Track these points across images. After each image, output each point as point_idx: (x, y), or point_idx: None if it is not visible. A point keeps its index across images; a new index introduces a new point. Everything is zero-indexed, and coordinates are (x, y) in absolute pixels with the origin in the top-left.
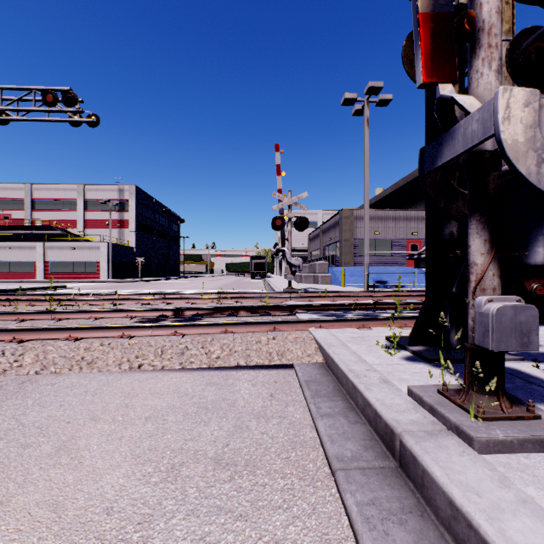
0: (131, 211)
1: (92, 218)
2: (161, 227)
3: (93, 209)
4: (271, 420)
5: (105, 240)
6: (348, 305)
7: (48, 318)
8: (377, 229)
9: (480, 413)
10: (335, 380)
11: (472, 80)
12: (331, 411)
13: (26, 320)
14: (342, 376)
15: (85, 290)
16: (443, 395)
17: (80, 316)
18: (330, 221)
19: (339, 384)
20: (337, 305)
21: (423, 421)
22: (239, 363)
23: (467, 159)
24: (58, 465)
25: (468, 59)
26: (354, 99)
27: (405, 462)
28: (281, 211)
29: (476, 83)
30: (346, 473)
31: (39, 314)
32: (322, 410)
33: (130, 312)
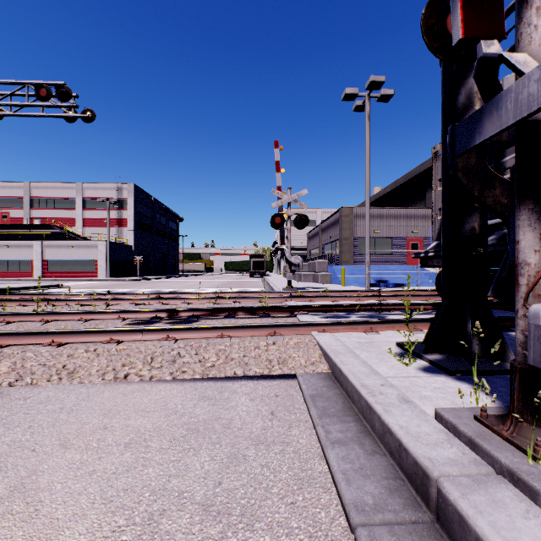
0: (129, 209)
1: (90, 217)
2: (160, 225)
3: (92, 207)
4: (272, 447)
5: (104, 238)
6: (351, 306)
7: (36, 320)
8: (377, 228)
9: (539, 453)
10: (344, 394)
11: (522, 36)
12: (342, 437)
13: (13, 322)
14: (353, 391)
15: (81, 289)
16: (482, 423)
17: (69, 318)
18: (329, 219)
19: (349, 400)
20: (340, 306)
21: (463, 459)
22: (236, 373)
23: (512, 135)
24: (7, 514)
25: (516, 10)
26: (354, 94)
27: (445, 519)
28: (281, 208)
29: (528, 39)
30: (370, 532)
31: (26, 316)
32: (332, 436)
33: (122, 313)
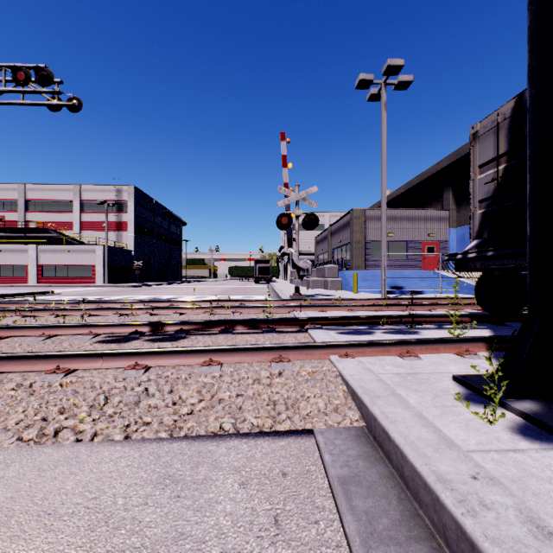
0: (129, 212)
1: (88, 220)
2: (162, 229)
3: (90, 210)
4: None
5: (102, 243)
6: (373, 318)
7: None
8: (391, 230)
9: None
10: (395, 477)
11: None
12: None
13: None
14: (419, 483)
15: (72, 296)
16: None
17: (29, 333)
18: (339, 222)
19: (408, 493)
20: (360, 318)
21: None
22: (222, 427)
23: None
24: None
25: None
26: (369, 80)
27: None
28: (288, 207)
29: None
30: None
31: None
32: None
33: (95, 327)
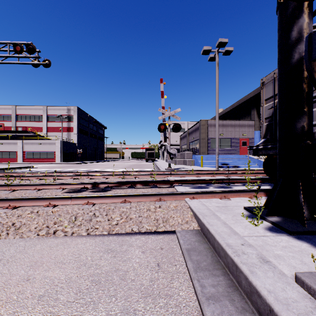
0: (74, 121)
1: (51, 126)
2: (93, 131)
3: (52, 120)
4: (158, 300)
5: (59, 139)
6: (209, 180)
7: (7, 189)
8: (222, 132)
9: None
10: (211, 248)
11: None
12: (215, 292)
13: None
14: (220, 248)
15: (44, 169)
16: None
17: (28, 188)
18: (193, 127)
19: (216, 254)
20: (202, 180)
21: None
22: (132, 230)
23: None
24: None
25: None
26: (209, 50)
27: None
28: (164, 120)
29: None
30: None
31: (1, 187)
32: (207, 291)
33: (62, 185)
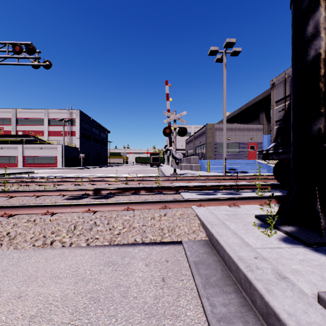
0: (77, 125)
1: (53, 130)
2: (96, 135)
3: (54, 124)
4: (163, 321)
5: (61, 143)
6: (216, 186)
7: (4, 196)
8: (229, 136)
9: None
10: (221, 261)
11: None
12: (227, 312)
13: None
14: (231, 261)
15: (45, 174)
16: None
17: (27, 194)
18: (199, 131)
19: (226, 267)
20: (209, 186)
21: None
22: (135, 240)
23: None
24: None
25: None
26: (216, 50)
27: None
28: (169, 123)
29: None
30: None
31: None
32: (217, 311)
33: (63, 191)
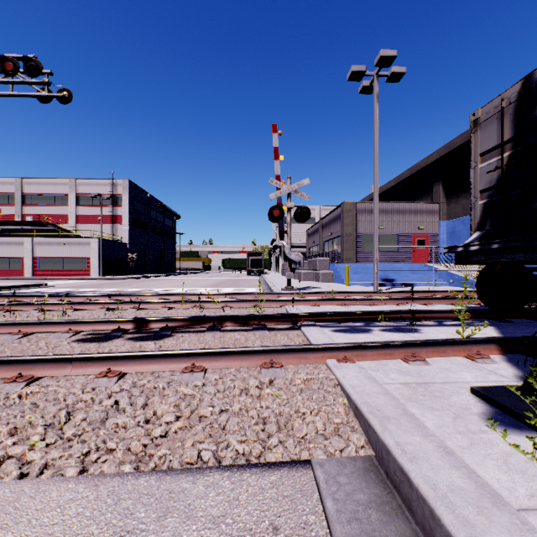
0: (124, 206)
1: (84, 214)
2: (156, 223)
3: (86, 204)
4: None
5: (98, 235)
6: (369, 314)
7: None
8: (382, 223)
9: None
10: None
11: None
12: None
13: None
14: None
15: (65, 288)
16: None
17: (5, 330)
18: (330, 215)
19: None
20: (355, 314)
21: None
22: (200, 457)
23: None
24: None
25: None
26: (362, 72)
27: None
28: (279, 200)
29: None
30: None
31: None
32: None
33: (75, 324)
